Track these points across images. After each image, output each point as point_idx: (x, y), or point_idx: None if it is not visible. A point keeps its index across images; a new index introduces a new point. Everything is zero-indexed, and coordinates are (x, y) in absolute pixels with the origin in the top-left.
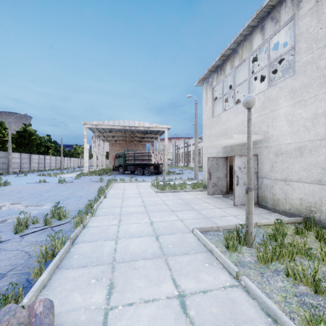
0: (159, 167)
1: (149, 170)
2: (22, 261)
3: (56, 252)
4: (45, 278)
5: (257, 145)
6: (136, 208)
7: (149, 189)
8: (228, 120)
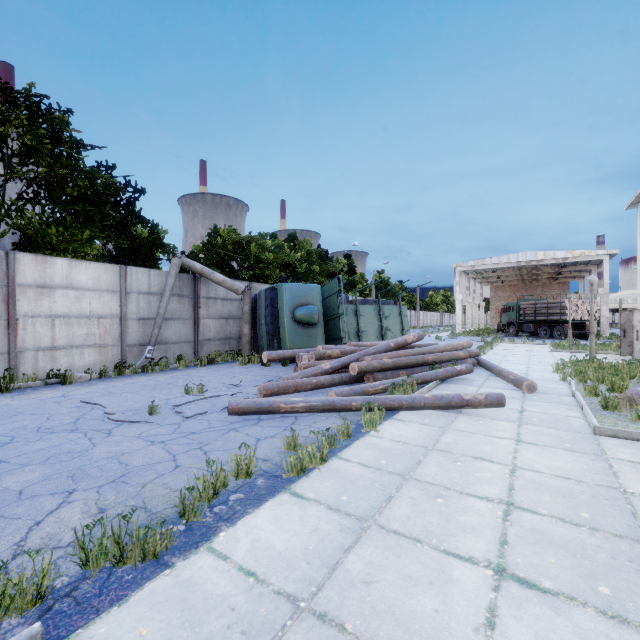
0: (585, 327)
1: (562, 331)
2: None
3: None
4: None
5: None
6: (520, 355)
7: (545, 349)
8: None
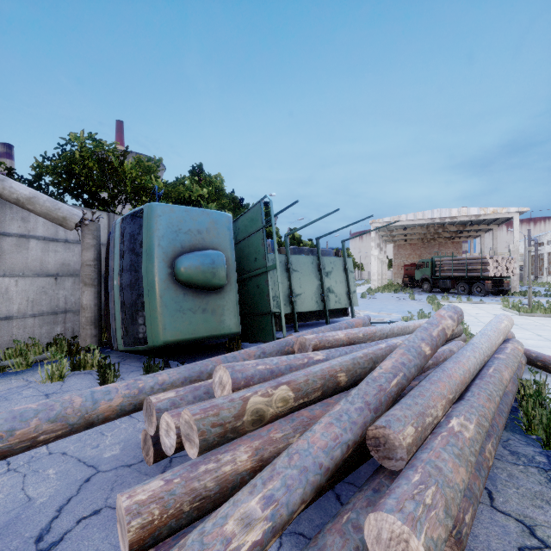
0: (503, 283)
1: (482, 288)
2: None
3: (466, 334)
4: None
5: None
6: None
7: (502, 311)
8: None
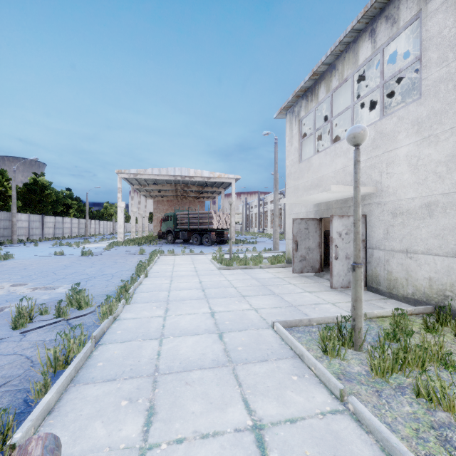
0: (224, 234)
1: (209, 238)
2: (20, 370)
3: (70, 358)
4: (51, 398)
5: (366, 201)
6: (190, 292)
7: (209, 264)
8: (322, 166)
